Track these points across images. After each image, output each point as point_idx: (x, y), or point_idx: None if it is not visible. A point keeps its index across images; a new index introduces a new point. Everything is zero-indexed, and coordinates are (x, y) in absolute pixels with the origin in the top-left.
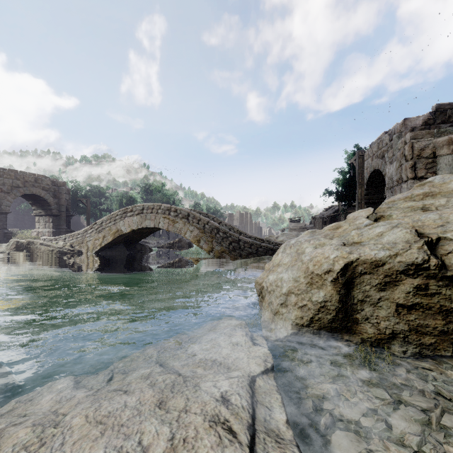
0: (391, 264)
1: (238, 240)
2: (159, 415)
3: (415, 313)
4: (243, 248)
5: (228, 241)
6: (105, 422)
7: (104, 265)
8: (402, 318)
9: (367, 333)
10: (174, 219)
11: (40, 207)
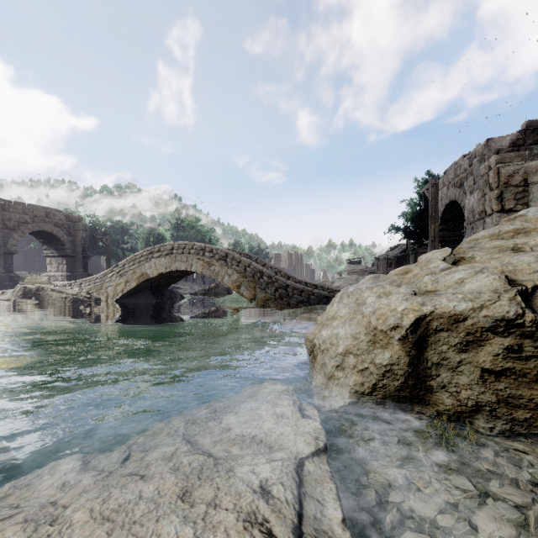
0: (474, 319)
1: (286, 286)
2: (181, 510)
3: (506, 380)
4: (292, 295)
5: (273, 287)
6: (113, 519)
7: (126, 316)
8: (488, 386)
9: (443, 405)
10: (209, 261)
11: (52, 247)
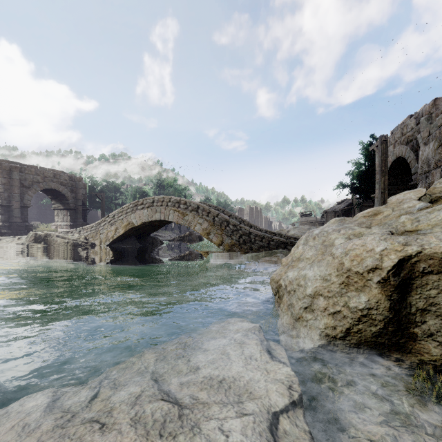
0: None
1: (249, 233)
2: None
3: None
4: (254, 241)
5: (238, 234)
6: None
7: (116, 257)
8: None
9: (429, 354)
10: (184, 212)
11: (59, 202)
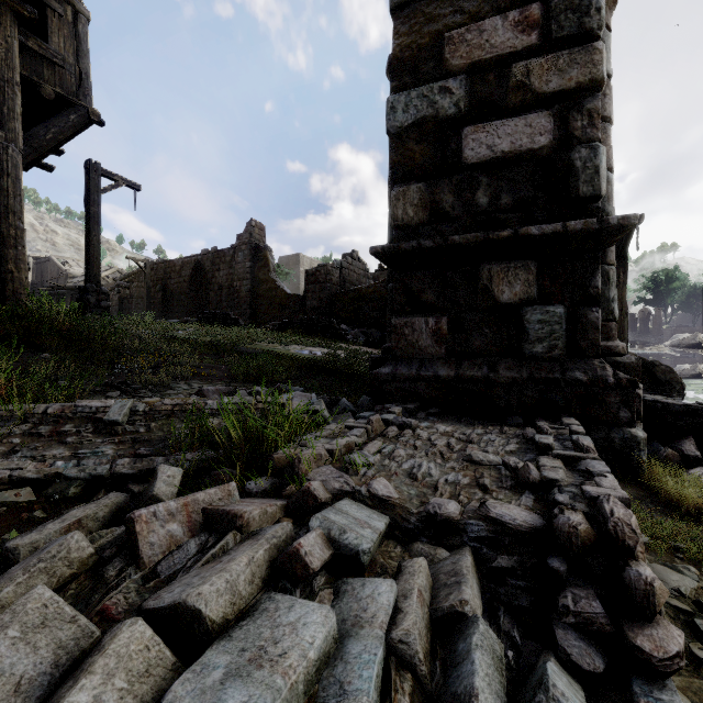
0: None
1: None
2: None
3: None
4: None
5: None
6: None
7: None
8: None
9: None
10: None
11: None
